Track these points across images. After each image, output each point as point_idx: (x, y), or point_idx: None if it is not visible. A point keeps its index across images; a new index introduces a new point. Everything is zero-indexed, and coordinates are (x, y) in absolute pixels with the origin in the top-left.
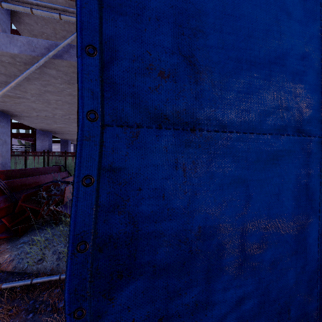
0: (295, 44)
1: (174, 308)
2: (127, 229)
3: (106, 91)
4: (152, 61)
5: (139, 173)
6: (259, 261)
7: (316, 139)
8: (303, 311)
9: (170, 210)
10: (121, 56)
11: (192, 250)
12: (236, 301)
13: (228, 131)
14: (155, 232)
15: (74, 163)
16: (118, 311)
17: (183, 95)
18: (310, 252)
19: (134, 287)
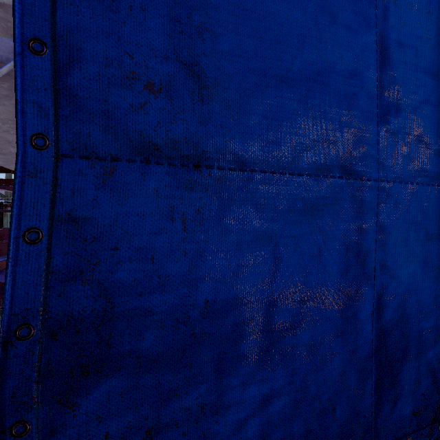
0: (342, 57)
1: (169, 414)
2: (96, 305)
3: (63, 106)
4: (135, 68)
5: (116, 226)
6: (292, 346)
7: (370, 184)
8: (353, 410)
9: (163, 277)
10: (87, 58)
11: (196, 333)
12: (260, 400)
13: (248, 170)
14: (140, 309)
15: (11, 209)
16: (83, 423)
17: (182, 118)
18: (362, 332)
19: (107, 387)
